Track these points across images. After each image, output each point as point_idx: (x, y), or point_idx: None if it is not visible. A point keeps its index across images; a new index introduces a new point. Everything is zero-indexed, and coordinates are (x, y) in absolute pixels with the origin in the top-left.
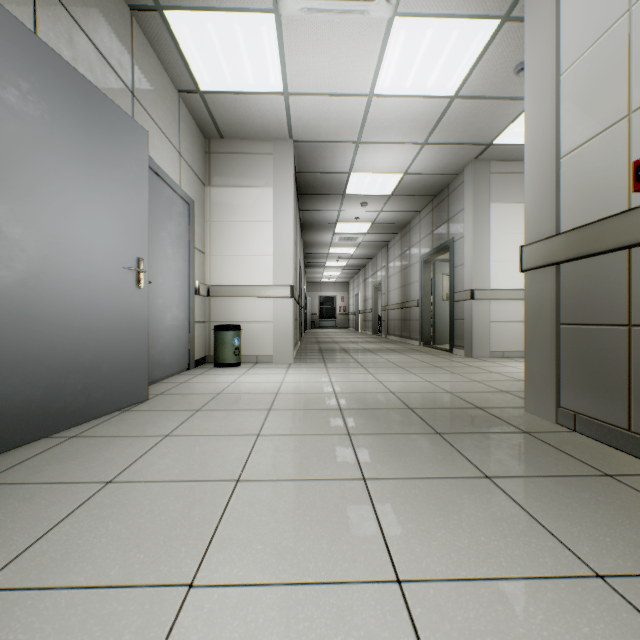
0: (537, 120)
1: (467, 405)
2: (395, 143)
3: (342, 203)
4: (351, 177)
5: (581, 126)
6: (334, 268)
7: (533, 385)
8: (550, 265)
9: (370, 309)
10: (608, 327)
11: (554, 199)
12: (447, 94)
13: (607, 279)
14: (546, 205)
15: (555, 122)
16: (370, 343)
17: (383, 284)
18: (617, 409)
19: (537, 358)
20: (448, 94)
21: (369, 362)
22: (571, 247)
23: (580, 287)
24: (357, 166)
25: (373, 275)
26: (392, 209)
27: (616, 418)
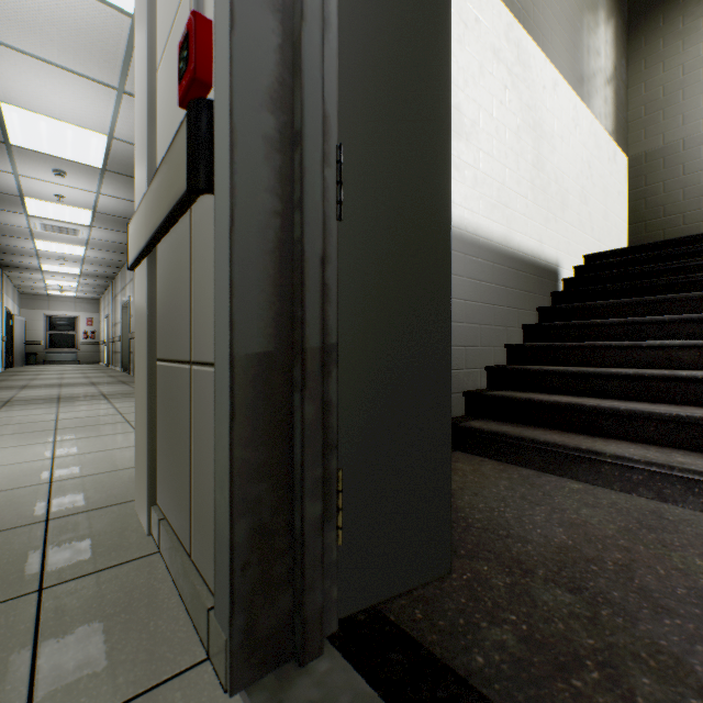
0: (140, 6)
1: (30, 517)
2: (67, 69)
3: (15, 160)
4: (5, 111)
5: (167, 8)
6: (63, 275)
7: (139, 464)
8: (141, 255)
9: (119, 337)
10: (180, 365)
11: (148, 139)
12: (123, 5)
13: (180, 278)
14: (144, 151)
15: (149, 4)
16: (89, 385)
17: (132, 303)
18: (185, 516)
19: (140, 418)
20: (125, 6)
21: (6, 425)
22: (148, 219)
23: (167, 294)
24: (7, 90)
25: (123, 290)
26: (118, 194)
27: (185, 532)
